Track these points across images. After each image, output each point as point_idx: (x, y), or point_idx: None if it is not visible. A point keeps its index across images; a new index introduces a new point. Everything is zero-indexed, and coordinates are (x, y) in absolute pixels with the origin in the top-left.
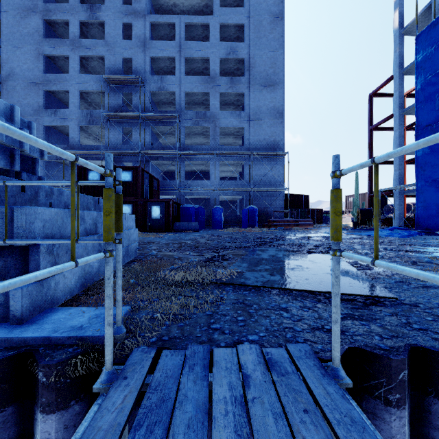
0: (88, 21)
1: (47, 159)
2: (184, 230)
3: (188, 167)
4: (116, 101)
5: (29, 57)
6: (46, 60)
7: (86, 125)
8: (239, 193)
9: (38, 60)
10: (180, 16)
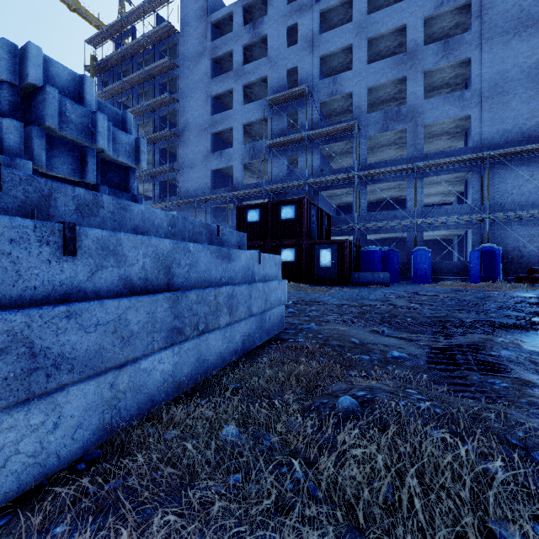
0: (251, 42)
1: (214, 205)
2: (366, 284)
3: (372, 195)
4: (280, 125)
5: (200, 103)
6: (214, 101)
7: (248, 162)
8: (461, 224)
9: (206, 103)
10: None
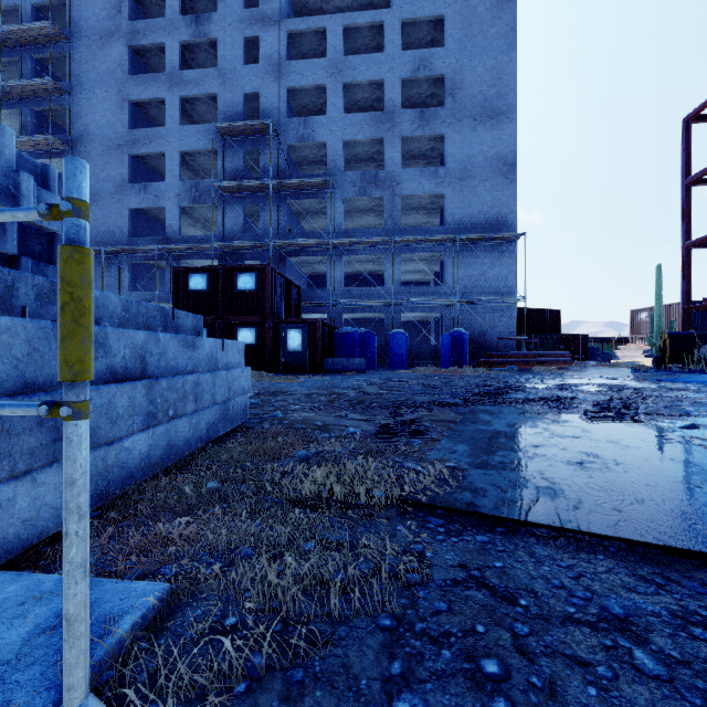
0: (193, 41)
1: (134, 260)
2: (340, 371)
3: (349, 267)
4: (235, 163)
5: (109, 107)
6: (134, 108)
7: (189, 205)
8: (435, 307)
9: (121, 109)
10: (335, 16)
